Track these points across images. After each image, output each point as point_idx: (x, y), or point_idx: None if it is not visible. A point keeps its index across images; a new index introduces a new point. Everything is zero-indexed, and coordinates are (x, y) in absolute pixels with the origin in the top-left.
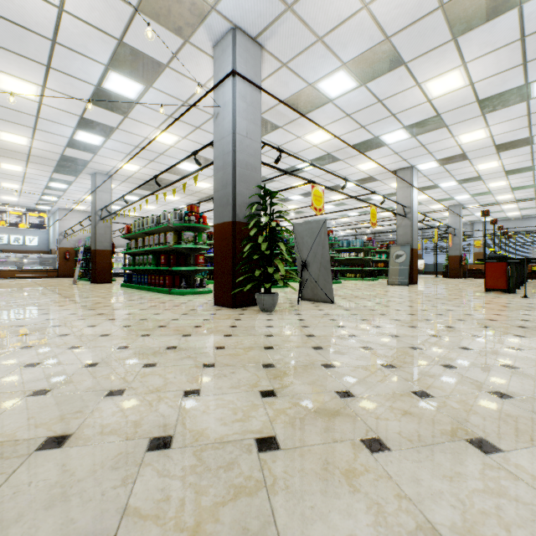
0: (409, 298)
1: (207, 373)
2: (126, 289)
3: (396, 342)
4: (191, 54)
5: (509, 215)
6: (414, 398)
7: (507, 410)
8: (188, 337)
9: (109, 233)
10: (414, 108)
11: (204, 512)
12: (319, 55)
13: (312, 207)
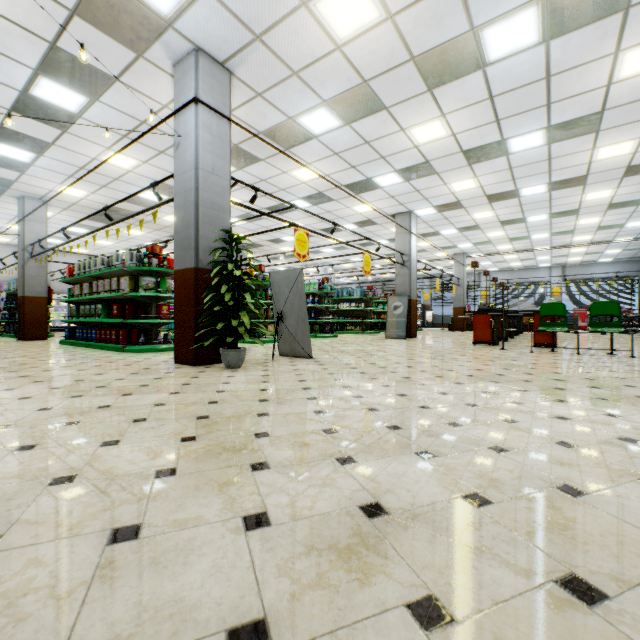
0: (394, 352)
1: (134, 427)
2: (66, 347)
3: (345, 392)
4: (147, 70)
5: (512, 266)
6: (321, 434)
7: (387, 438)
8: (128, 396)
9: (44, 275)
10: (403, 153)
11: (88, 515)
12: (297, 89)
13: (295, 253)
